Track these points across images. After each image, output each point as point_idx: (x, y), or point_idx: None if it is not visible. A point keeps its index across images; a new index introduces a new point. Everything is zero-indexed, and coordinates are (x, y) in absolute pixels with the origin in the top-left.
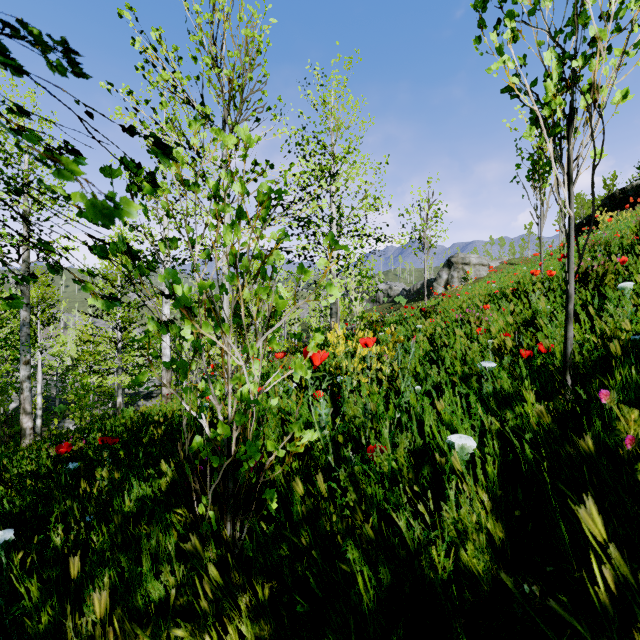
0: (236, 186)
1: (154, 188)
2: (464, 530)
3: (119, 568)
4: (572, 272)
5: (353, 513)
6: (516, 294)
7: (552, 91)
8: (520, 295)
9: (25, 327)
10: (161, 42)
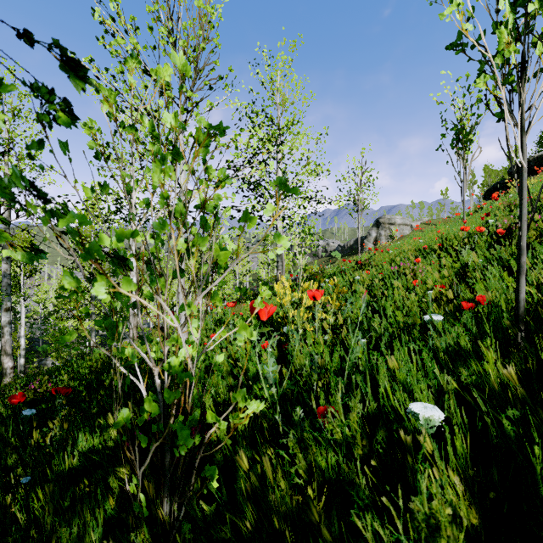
0: (169, 118)
1: (73, 120)
2: (437, 523)
3: (51, 540)
4: (525, 224)
5: (306, 506)
6: (443, 249)
7: (505, 38)
8: (447, 250)
9: (6, 278)
10: (119, 12)
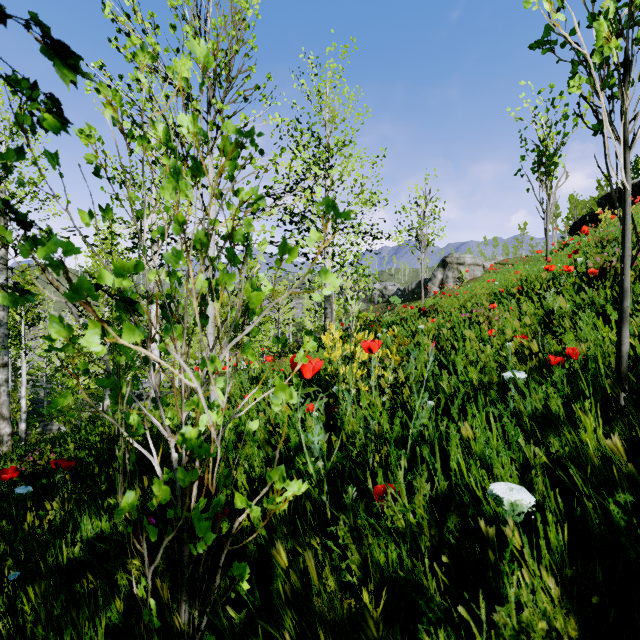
0: (185, 121)
1: (63, 124)
2: (527, 638)
3: None
4: (628, 260)
5: (361, 618)
6: (523, 292)
7: (605, 32)
8: (527, 293)
9: (2, 327)
10: (135, 8)
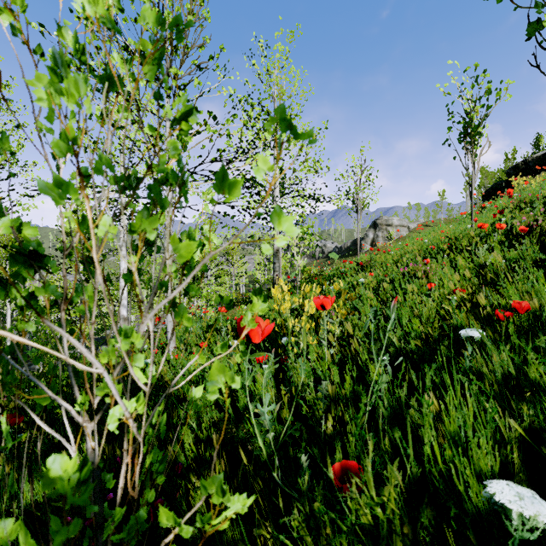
0: None
1: None
2: None
3: None
4: None
5: None
6: (453, 249)
7: None
8: (456, 250)
9: None
10: None
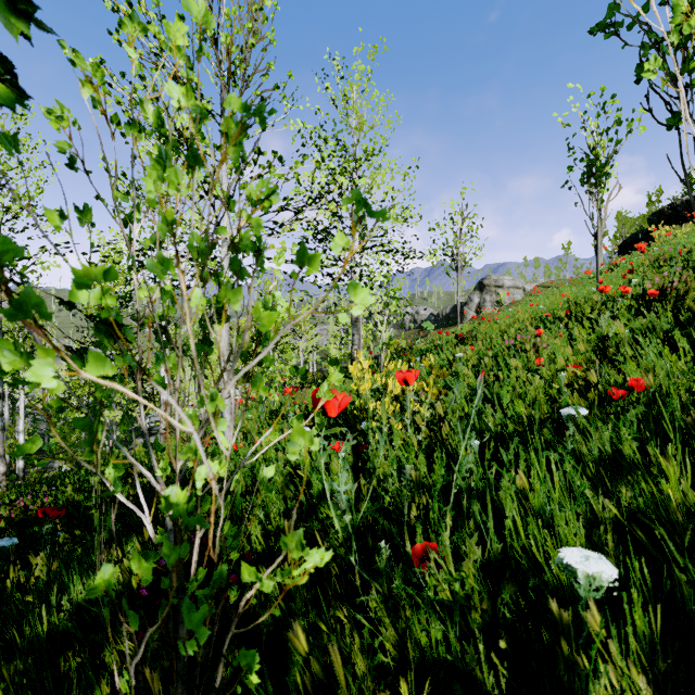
0: (176, 93)
1: (20, 97)
2: None
3: None
4: None
5: None
6: (573, 317)
7: (684, 6)
8: (577, 318)
9: None
10: None
